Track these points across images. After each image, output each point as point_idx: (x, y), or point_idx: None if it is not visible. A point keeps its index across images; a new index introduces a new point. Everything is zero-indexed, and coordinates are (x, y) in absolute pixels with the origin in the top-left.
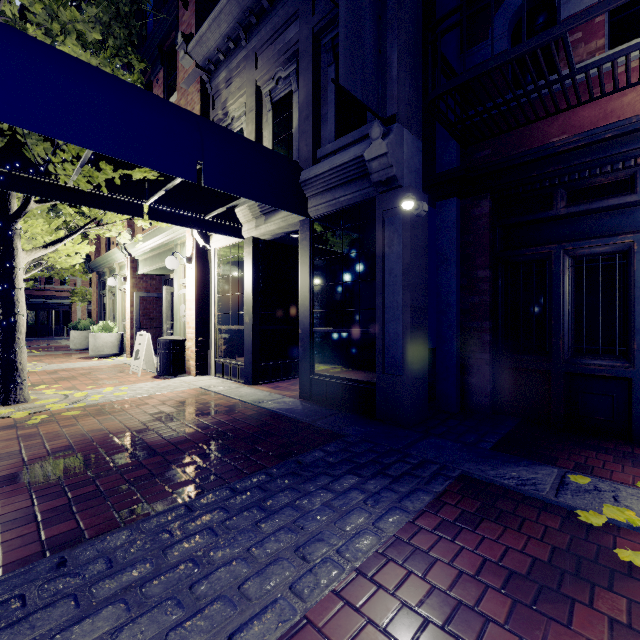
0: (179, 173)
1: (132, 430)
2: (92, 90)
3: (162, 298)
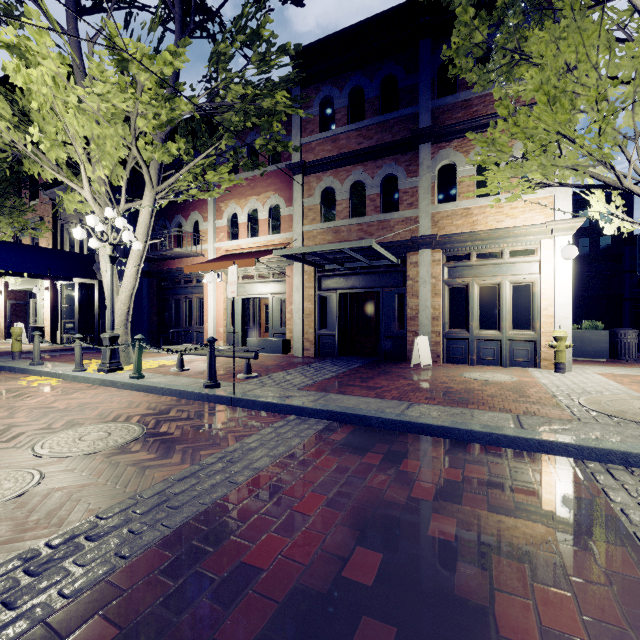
0: (42, 273)
1: (24, 350)
2: (14, 255)
3: (27, 304)
